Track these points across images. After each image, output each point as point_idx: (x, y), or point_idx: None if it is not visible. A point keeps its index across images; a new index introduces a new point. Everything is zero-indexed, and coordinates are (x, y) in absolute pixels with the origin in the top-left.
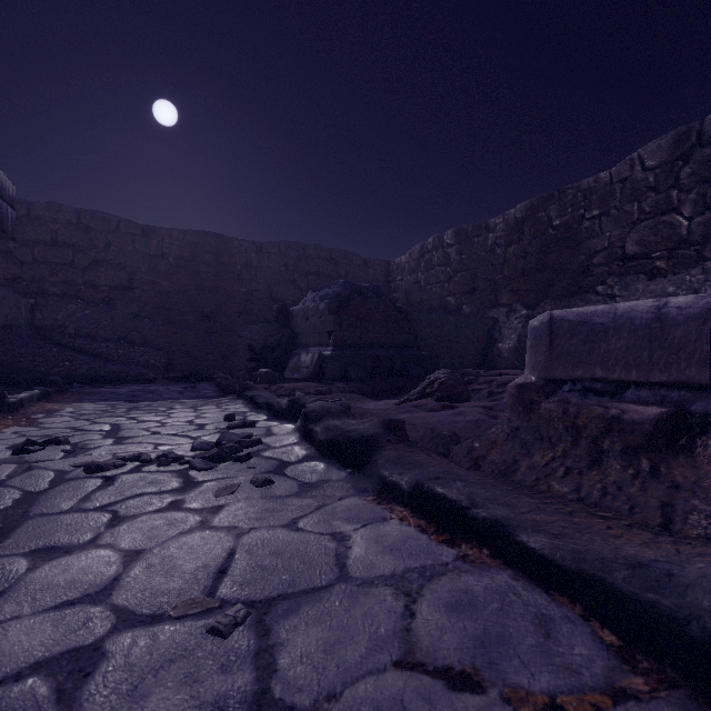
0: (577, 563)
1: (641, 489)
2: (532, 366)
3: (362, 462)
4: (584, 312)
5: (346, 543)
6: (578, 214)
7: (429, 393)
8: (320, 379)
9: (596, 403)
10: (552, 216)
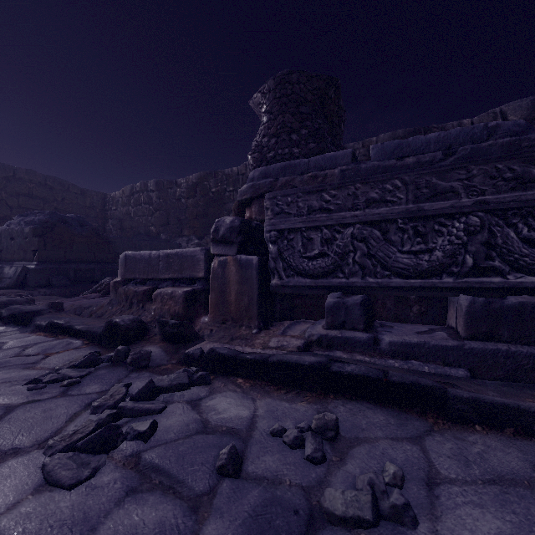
0: (88, 329)
1: (137, 313)
2: (120, 274)
3: (29, 322)
4: (135, 253)
5: (5, 343)
6: (223, 188)
7: (99, 291)
8: (24, 287)
9: (135, 287)
10: (211, 185)
